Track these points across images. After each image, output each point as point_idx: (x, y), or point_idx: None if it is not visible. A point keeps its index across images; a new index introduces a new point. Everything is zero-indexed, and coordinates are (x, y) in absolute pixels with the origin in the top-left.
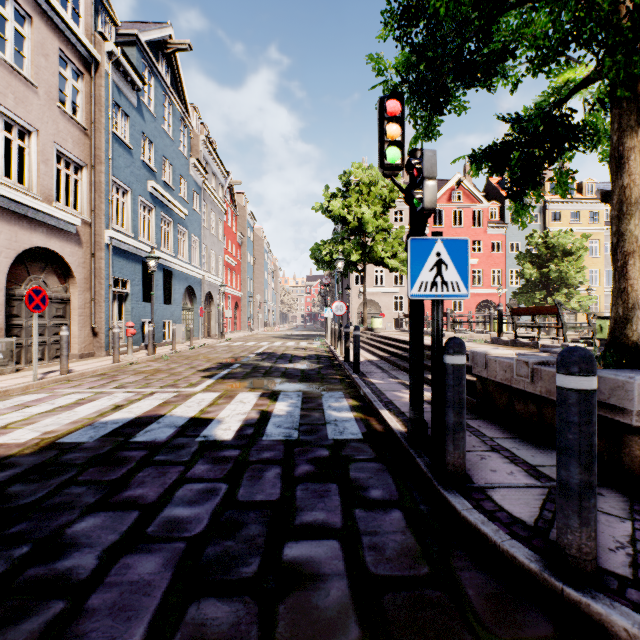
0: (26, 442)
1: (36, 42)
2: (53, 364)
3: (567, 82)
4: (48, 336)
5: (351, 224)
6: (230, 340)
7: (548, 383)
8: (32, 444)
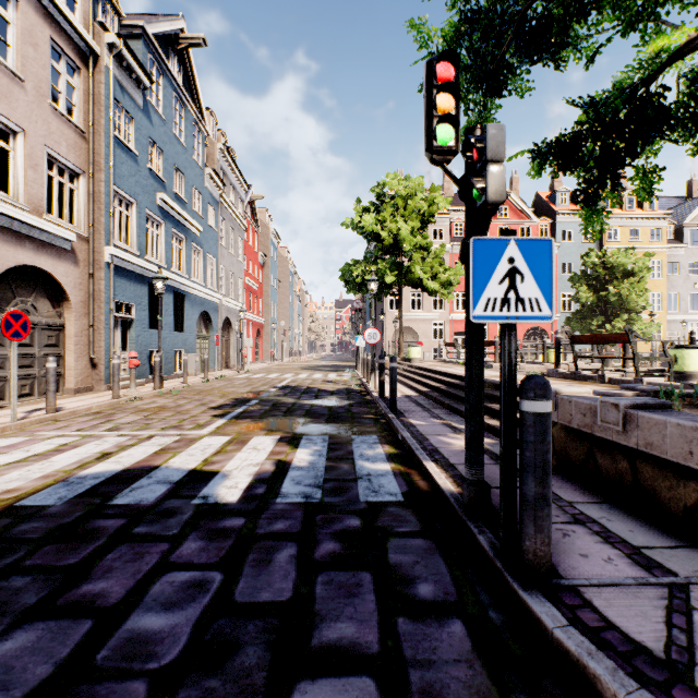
0: None
1: (23, 29)
2: (43, 400)
3: (661, 50)
4: (38, 368)
5: (385, 242)
6: (250, 372)
7: (648, 433)
8: None
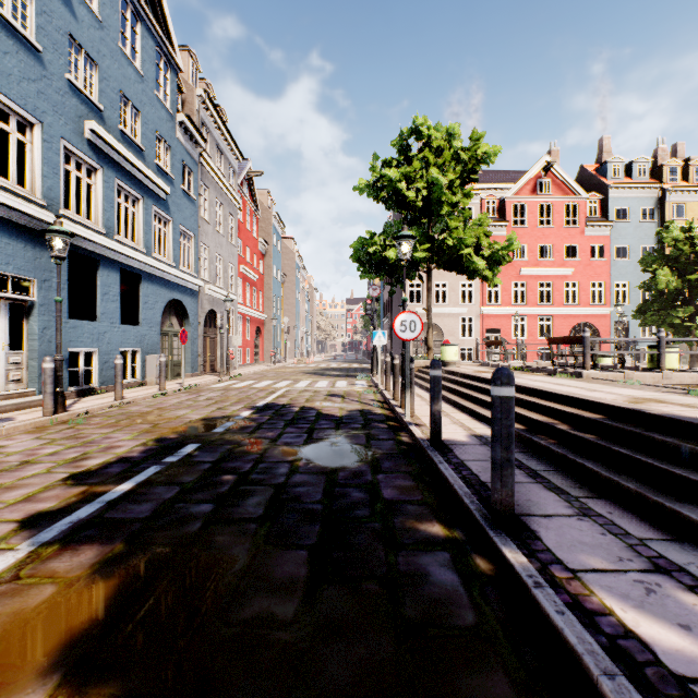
0: None
1: None
2: None
3: None
4: None
5: (412, 206)
6: (238, 377)
7: None
8: None
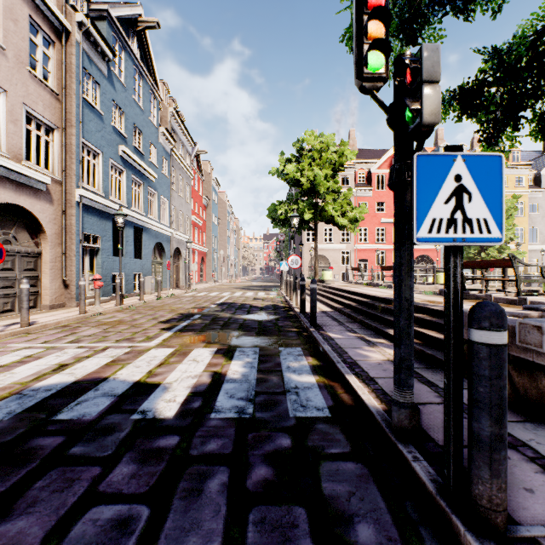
0: None
1: (4, 6)
2: None
3: None
4: (18, 288)
5: (304, 186)
6: (196, 291)
7: None
8: None
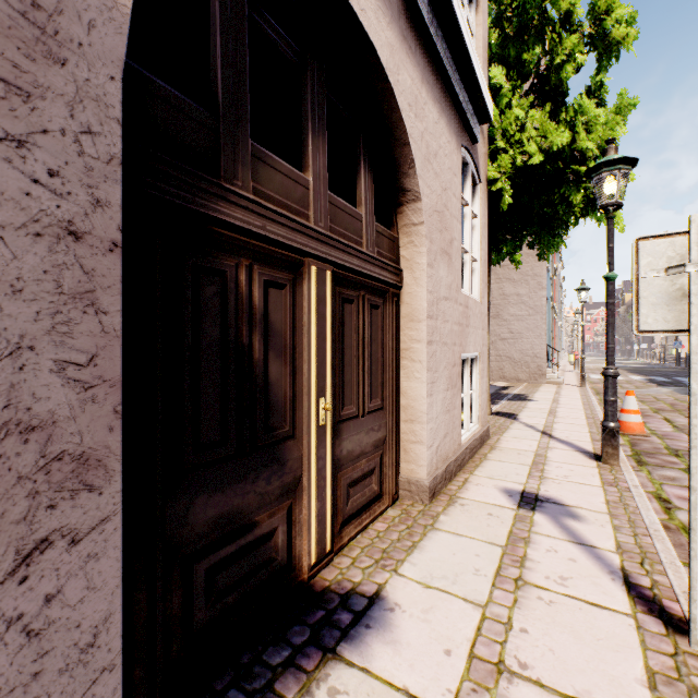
0: None
1: None
2: None
3: None
4: None
5: None
6: None
7: None
8: None
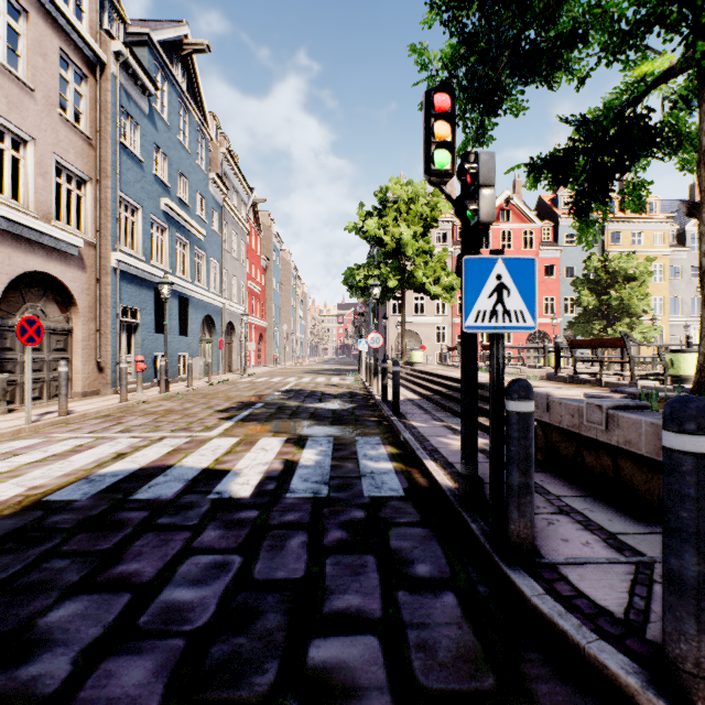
0: (7, 500)
1: (33, 39)
2: (52, 404)
3: (645, 75)
4: (47, 372)
5: (388, 246)
6: (253, 375)
7: (627, 432)
8: (14, 502)
